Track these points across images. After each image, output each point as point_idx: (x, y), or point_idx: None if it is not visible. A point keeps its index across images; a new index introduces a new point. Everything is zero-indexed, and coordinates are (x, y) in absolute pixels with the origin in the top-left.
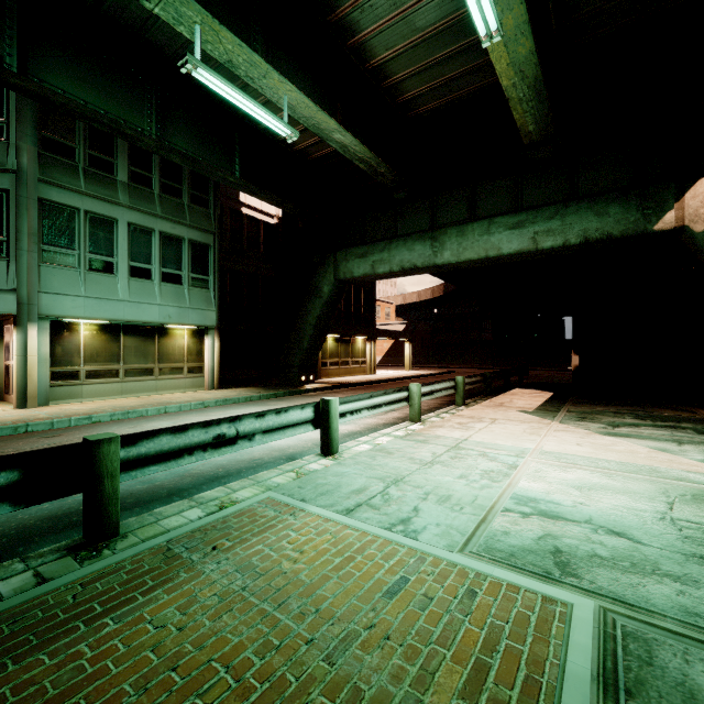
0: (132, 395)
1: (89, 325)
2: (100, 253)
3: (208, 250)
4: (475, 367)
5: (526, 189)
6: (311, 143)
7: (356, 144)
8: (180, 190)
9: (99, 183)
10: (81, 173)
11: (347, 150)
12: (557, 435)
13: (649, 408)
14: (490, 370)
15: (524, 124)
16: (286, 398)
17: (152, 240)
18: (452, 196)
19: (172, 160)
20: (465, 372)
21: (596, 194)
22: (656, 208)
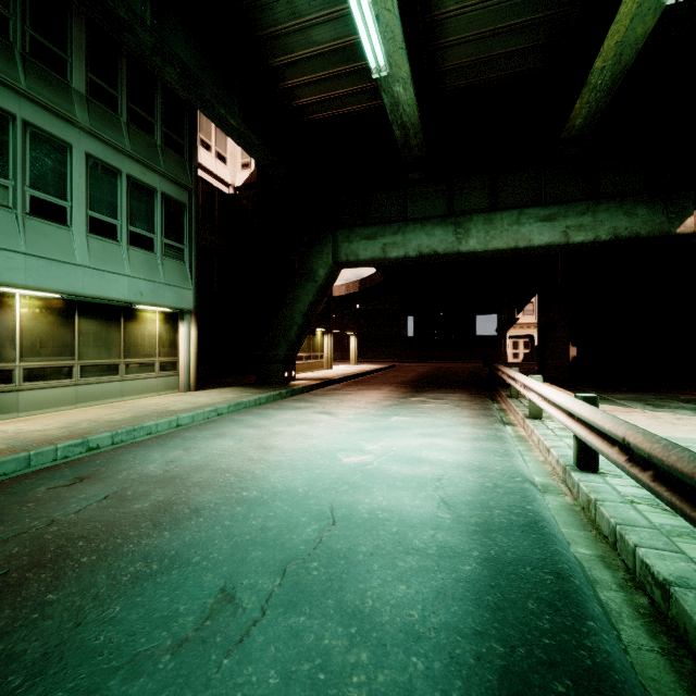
0: (90, 403)
1: (28, 298)
2: (46, 191)
3: (183, 210)
4: (405, 361)
5: (549, 184)
6: (316, 100)
7: (411, 104)
8: (152, 125)
9: (46, 83)
10: (18, 60)
11: (395, 109)
12: (692, 423)
13: (661, 393)
14: (421, 363)
15: (575, 116)
16: (302, 398)
17: (117, 185)
18: (471, 183)
19: (164, 75)
20: (406, 365)
21: (616, 196)
22: (678, 213)
